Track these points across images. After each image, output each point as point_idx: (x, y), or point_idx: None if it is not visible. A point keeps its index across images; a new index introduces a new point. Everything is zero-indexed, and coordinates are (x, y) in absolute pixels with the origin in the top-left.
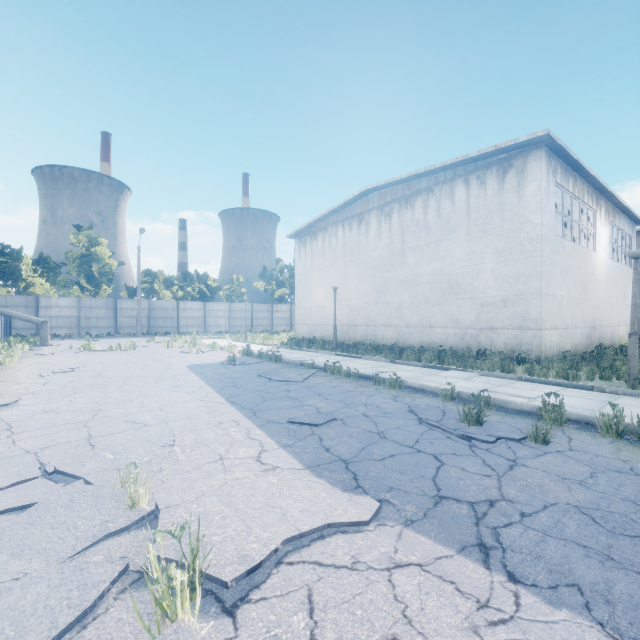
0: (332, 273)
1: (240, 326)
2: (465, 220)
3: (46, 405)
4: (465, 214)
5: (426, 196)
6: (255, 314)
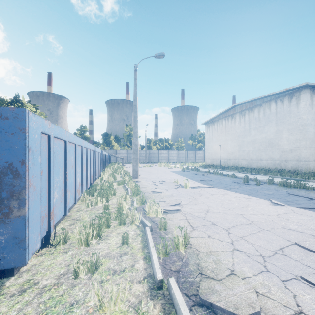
0: (220, 138)
1: (182, 160)
2: (275, 117)
3: (147, 176)
4: (275, 115)
5: (259, 107)
6: (188, 155)
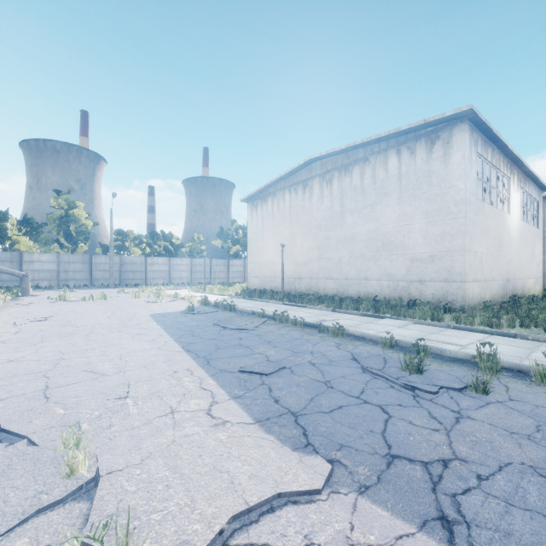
0: (280, 232)
1: (200, 278)
2: (397, 185)
3: (12, 354)
4: (397, 180)
5: (363, 165)
6: (213, 268)
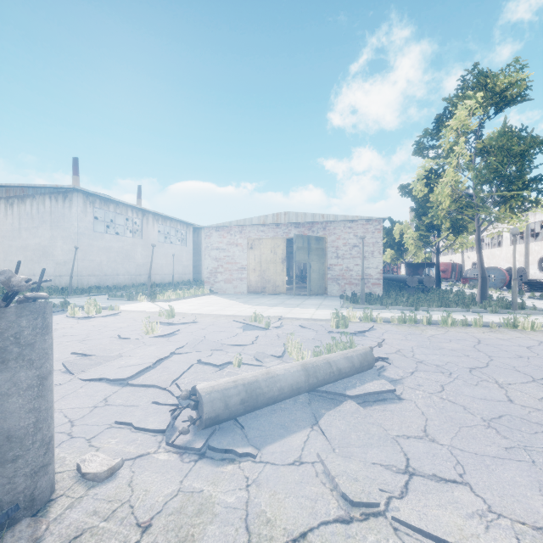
0: None
1: None
2: (50, 218)
3: None
4: (50, 215)
5: (32, 199)
6: None
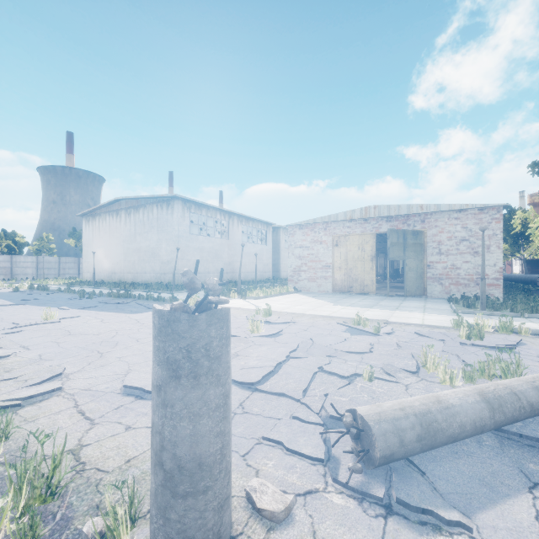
0: (104, 242)
1: (48, 274)
2: (157, 224)
3: None
4: (157, 221)
5: (144, 208)
6: (62, 265)
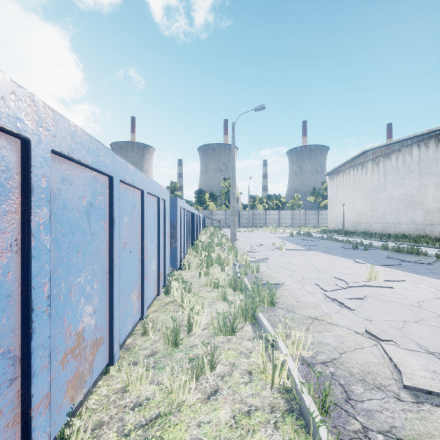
0: (347, 194)
1: (298, 223)
2: (418, 166)
3: (246, 240)
4: (418, 163)
5: (397, 153)
6: (307, 216)
